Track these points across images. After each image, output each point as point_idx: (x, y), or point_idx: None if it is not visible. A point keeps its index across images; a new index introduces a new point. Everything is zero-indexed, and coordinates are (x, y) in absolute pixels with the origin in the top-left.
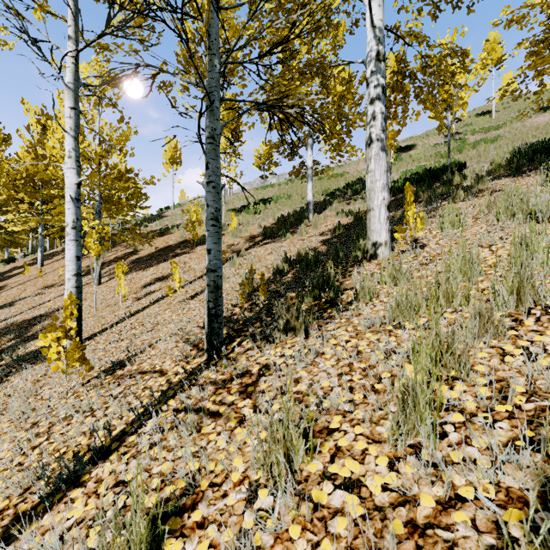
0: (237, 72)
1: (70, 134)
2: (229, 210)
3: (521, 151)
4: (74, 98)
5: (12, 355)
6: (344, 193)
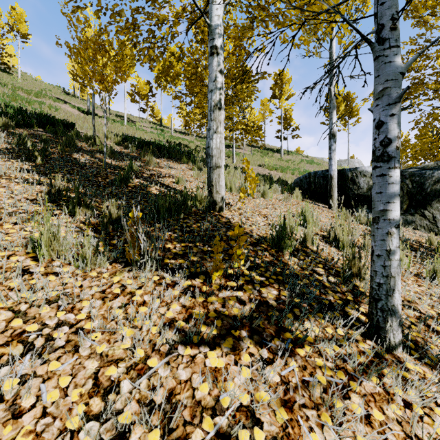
0: None
1: None
2: None
3: (128, 138)
4: None
5: None
6: None
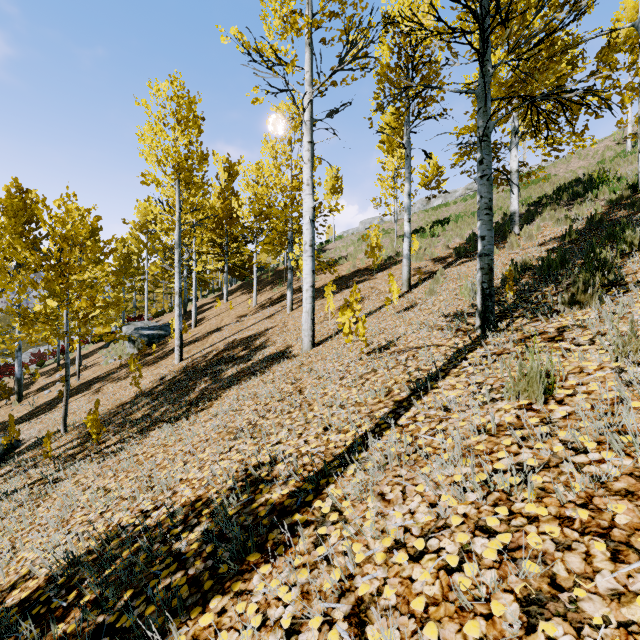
0: (437, 77)
1: (308, 165)
2: (400, 237)
3: None
4: (310, 133)
5: (254, 358)
6: (555, 200)
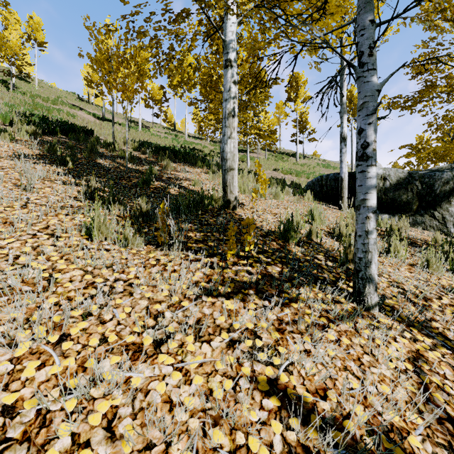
0: None
1: None
2: None
3: (145, 143)
4: None
5: None
6: None
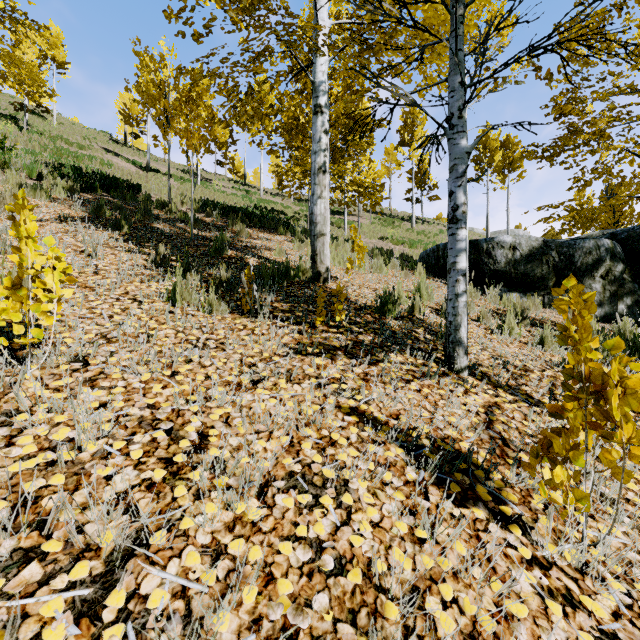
0: None
1: None
2: None
3: (209, 203)
4: None
5: None
6: None
